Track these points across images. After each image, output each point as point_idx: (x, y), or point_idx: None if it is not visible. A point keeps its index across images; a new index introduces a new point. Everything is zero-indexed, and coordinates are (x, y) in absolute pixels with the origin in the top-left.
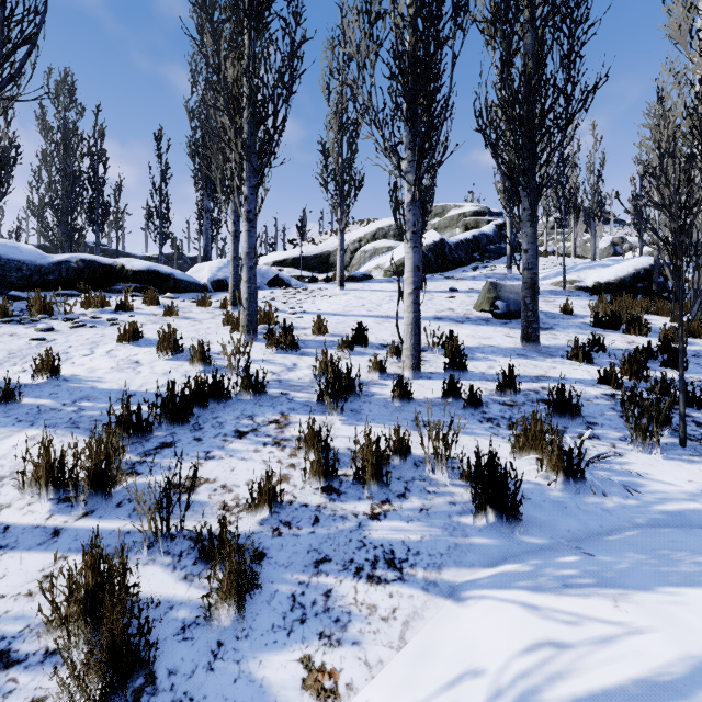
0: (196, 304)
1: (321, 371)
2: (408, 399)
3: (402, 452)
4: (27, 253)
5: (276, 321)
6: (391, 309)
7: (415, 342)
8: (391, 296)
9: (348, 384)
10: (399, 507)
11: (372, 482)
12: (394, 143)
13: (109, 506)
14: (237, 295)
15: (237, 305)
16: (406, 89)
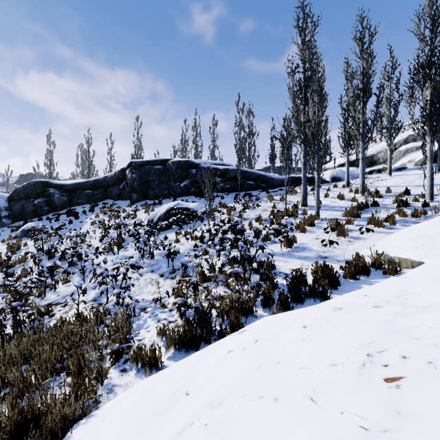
0: (332, 187)
1: (395, 201)
2: (427, 205)
3: (424, 212)
4: (277, 177)
5: (369, 190)
6: (420, 182)
7: (431, 191)
8: (420, 177)
9: (407, 201)
10: (424, 219)
11: (416, 216)
12: (422, 133)
13: (360, 218)
14: (349, 183)
15: (348, 186)
16: (427, 119)
